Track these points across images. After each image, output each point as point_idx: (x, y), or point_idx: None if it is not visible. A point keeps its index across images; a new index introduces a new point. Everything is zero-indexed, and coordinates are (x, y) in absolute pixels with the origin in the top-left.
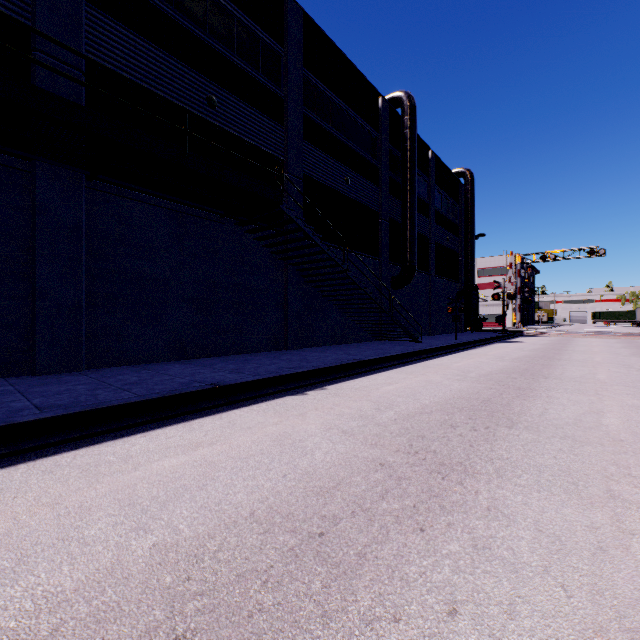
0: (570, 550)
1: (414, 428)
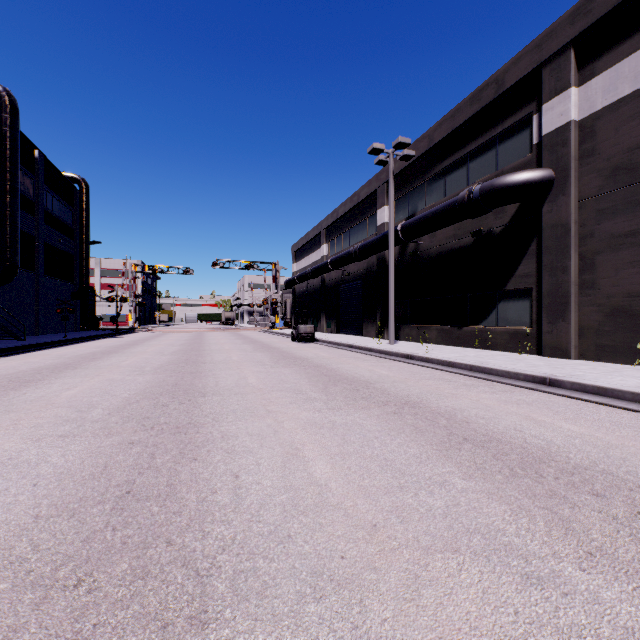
0: (71, 383)
1: (14, 376)
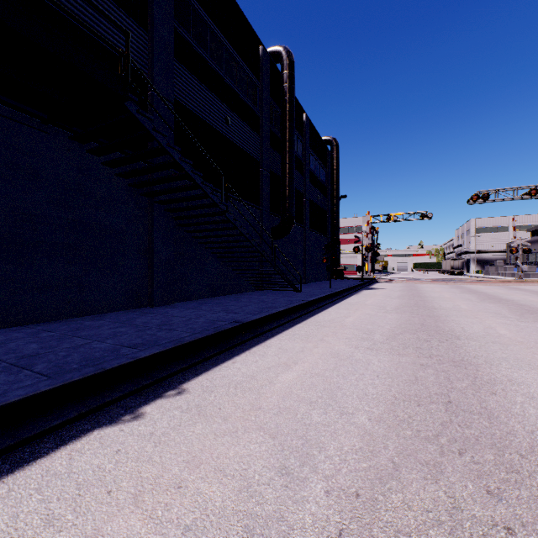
0: None
1: None
